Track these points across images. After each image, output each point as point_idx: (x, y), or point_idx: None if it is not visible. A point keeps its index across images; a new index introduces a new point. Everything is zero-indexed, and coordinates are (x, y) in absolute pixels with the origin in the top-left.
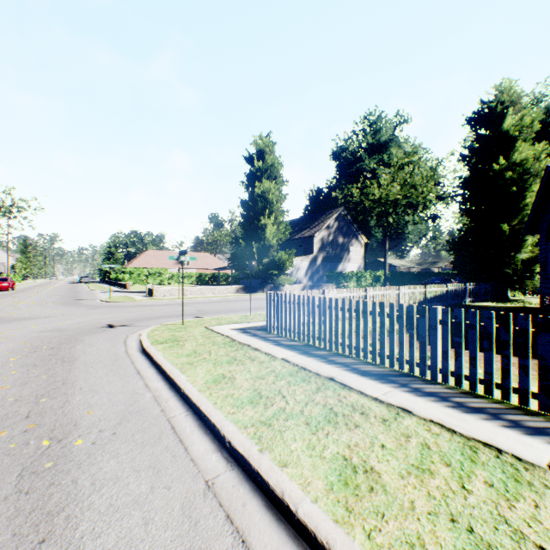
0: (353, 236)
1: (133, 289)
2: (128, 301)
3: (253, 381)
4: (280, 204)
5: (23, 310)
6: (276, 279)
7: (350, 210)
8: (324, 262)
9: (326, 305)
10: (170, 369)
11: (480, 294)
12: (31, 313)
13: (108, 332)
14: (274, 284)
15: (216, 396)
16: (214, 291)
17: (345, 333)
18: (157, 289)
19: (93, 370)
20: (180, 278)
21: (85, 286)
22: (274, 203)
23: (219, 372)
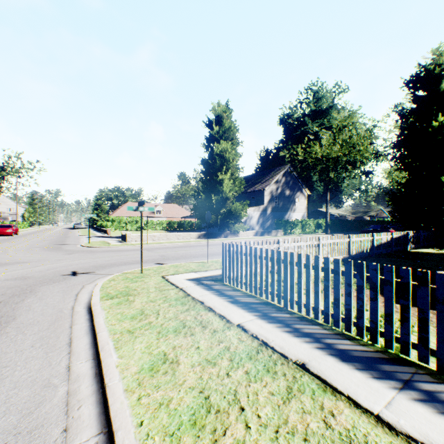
0: (298, 189)
1: (113, 234)
2: (103, 246)
3: (201, 369)
4: (236, 161)
5: (8, 255)
6: (232, 226)
7: (295, 168)
8: (273, 212)
9: (286, 260)
10: (103, 343)
11: (420, 241)
12: (13, 258)
13: (68, 281)
14: (230, 230)
15: (144, 405)
16: (178, 237)
17: (310, 293)
18: (129, 235)
19: (20, 338)
20: (153, 224)
21: (76, 232)
22: (230, 160)
23: (161, 349)
